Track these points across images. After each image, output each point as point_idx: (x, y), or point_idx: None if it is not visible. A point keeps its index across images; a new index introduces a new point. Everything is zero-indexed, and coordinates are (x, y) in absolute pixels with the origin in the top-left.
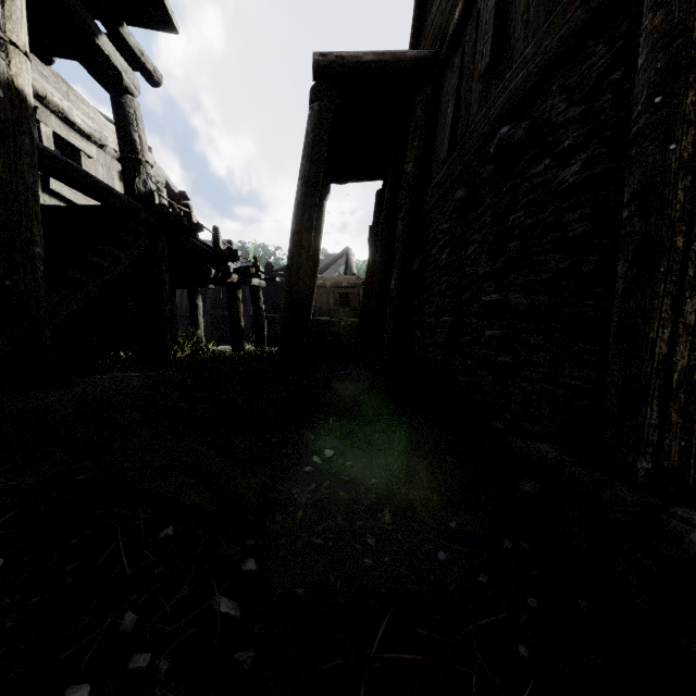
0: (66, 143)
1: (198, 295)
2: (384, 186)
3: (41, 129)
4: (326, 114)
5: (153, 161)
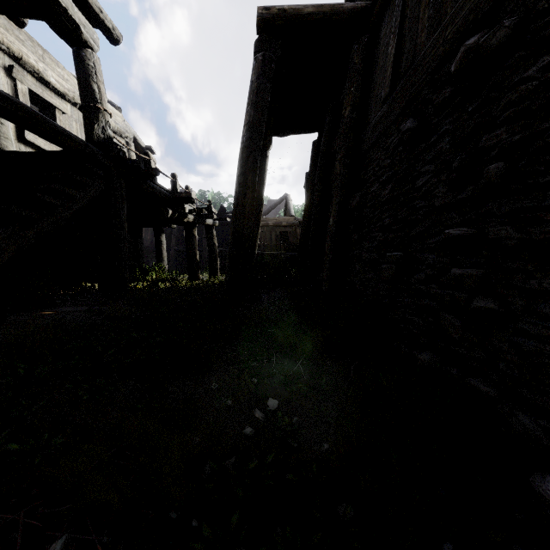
0: (42, 100)
1: (162, 233)
2: (319, 137)
3: (18, 87)
4: (269, 64)
5: (123, 119)
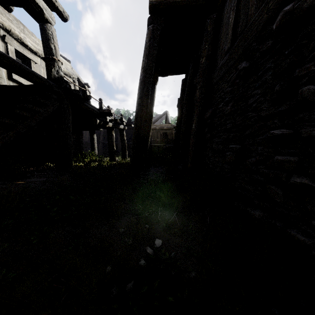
0: (23, 55)
1: (94, 133)
2: (186, 77)
3: (8, 47)
4: (156, 32)
5: (71, 67)
